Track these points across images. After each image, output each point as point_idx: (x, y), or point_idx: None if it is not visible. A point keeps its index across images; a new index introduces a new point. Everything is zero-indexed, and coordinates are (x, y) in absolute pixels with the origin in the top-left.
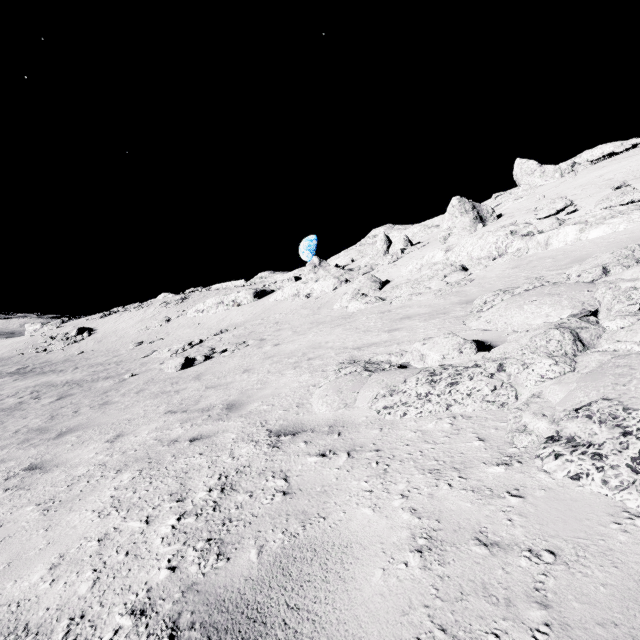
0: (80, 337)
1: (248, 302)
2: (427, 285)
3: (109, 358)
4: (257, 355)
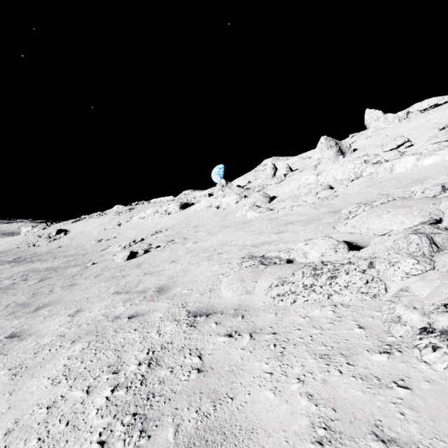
0: (58, 236)
1: (176, 211)
2: (304, 199)
3: (78, 251)
4: (181, 250)
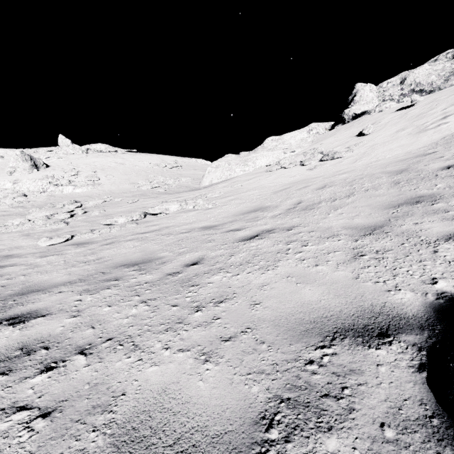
0: None
1: None
2: (3, 201)
3: None
4: None
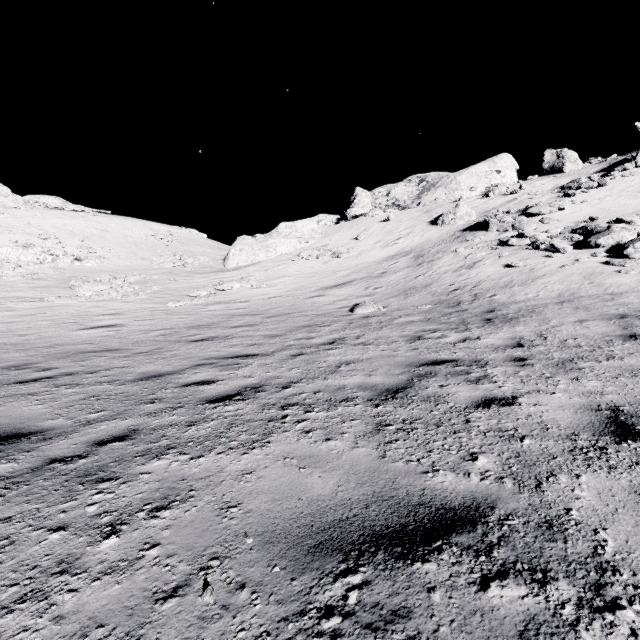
0: None
1: None
2: (3, 272)
3: None
4: None
